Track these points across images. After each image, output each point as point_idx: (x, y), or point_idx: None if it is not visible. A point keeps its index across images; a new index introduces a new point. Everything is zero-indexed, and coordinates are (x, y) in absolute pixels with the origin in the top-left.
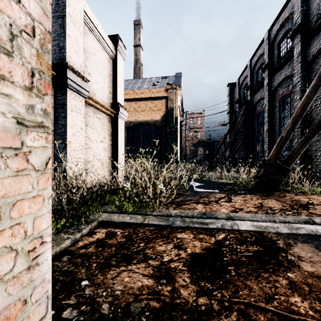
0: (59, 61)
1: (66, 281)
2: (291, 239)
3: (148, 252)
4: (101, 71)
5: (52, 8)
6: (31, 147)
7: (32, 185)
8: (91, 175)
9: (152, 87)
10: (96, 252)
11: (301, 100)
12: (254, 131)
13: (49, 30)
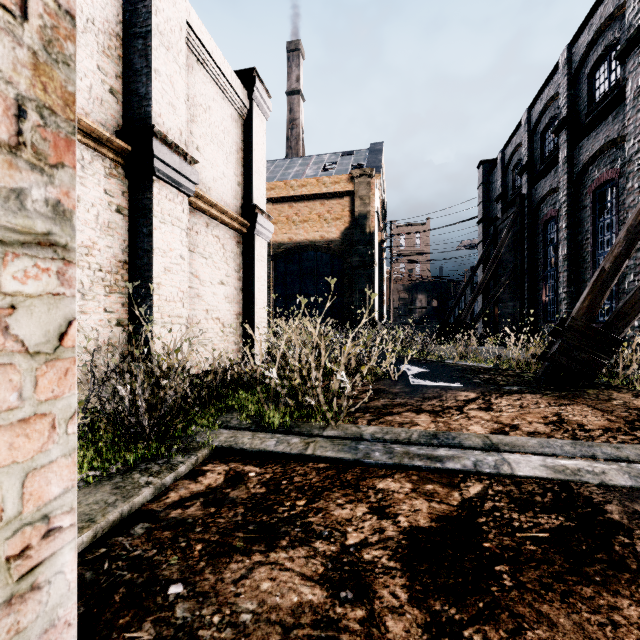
0: (139, 124)
1: (137, 582)
2: (639, 503)
3: (314, 520)
4: (220, 142)
5: (126, 20)
6: (17, 295)
7: (18, 391)
8: (200, 350)
9: (322, 173)
10: (203, 516)
11: None
12: (536, 258)
13: (68, 9)
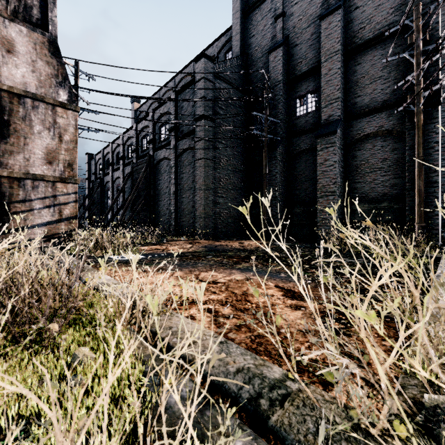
0: None
1: None
2: None
3: None
4: None
5: None
6: None
7: None
8: None
9: None
10: None
11: (122, 193)
12: (106, 201)
13: None
